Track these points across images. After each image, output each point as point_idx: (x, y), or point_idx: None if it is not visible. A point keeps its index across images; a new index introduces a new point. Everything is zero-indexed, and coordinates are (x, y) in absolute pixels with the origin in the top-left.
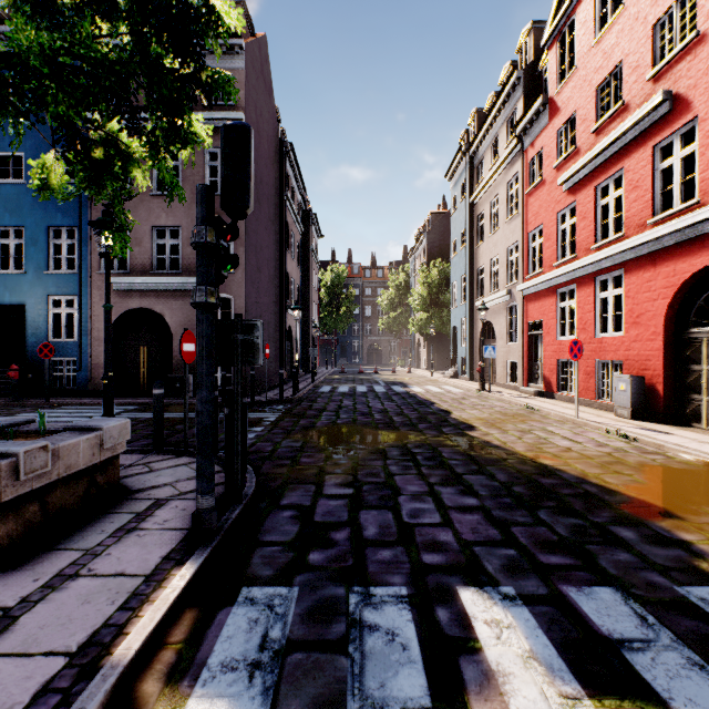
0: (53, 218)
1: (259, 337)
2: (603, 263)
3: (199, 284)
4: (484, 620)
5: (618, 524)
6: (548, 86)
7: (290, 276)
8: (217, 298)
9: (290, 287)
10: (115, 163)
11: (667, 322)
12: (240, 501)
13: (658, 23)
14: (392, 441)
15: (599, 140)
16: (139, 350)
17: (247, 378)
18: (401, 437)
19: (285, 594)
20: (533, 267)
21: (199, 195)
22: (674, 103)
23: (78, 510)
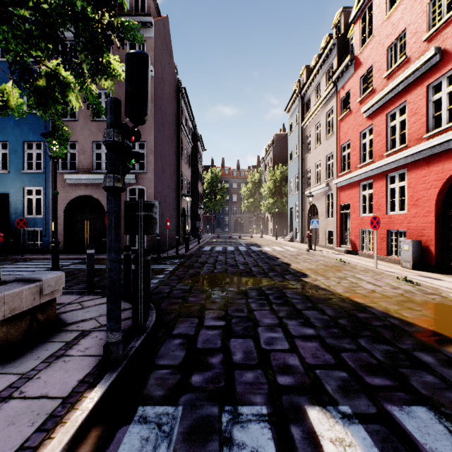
0: (27, 136)
1: (157, 213)
2: (392, 164)
3: (109, 172)
4: (330, 439)
5: (419, 350)
6: (354, 49)
7: (184, 175)
8: (123, 183)
9: (184, 182)
10: (57, 90)
11: (437, 204)
12: (143, 332)
13: (431, 2)
14: (252, 285)
15: (389, 82)
16: (84, 223)
17: (155, 241)
18: (258, 282)
19: (171, 413)
20: (343, 168)
21: (109, 106)
22: (442, 56)
23: (21, 340)
